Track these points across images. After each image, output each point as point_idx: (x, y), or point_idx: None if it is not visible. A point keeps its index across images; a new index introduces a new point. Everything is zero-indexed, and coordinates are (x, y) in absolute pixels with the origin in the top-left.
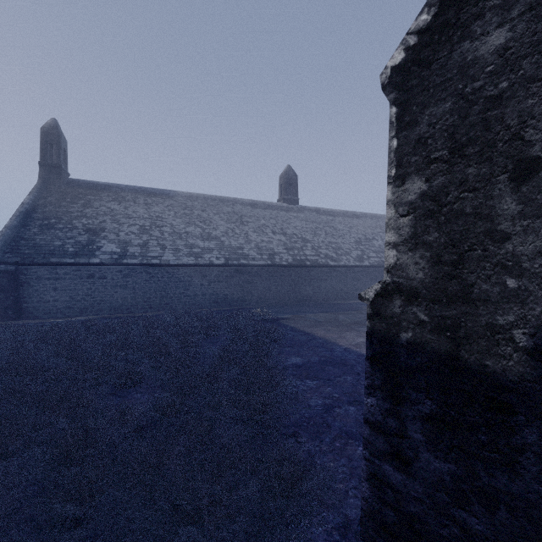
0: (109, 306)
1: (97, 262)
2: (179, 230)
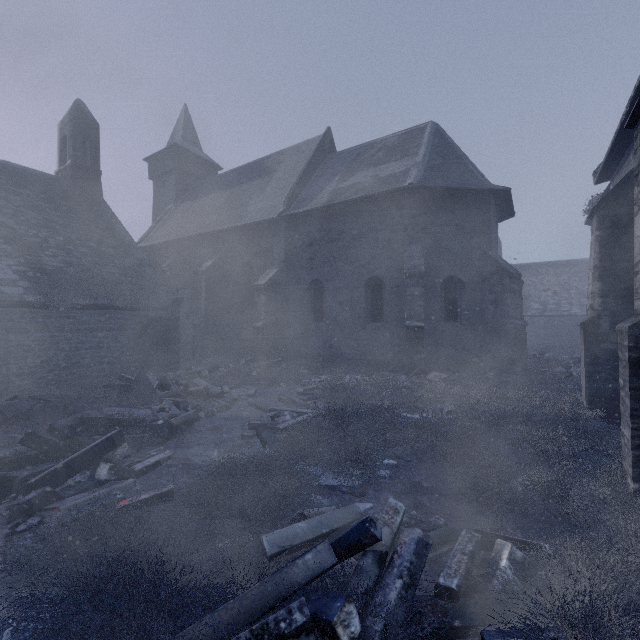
0: (536, 339)
1: (530, 314)
2: (583, 291)
